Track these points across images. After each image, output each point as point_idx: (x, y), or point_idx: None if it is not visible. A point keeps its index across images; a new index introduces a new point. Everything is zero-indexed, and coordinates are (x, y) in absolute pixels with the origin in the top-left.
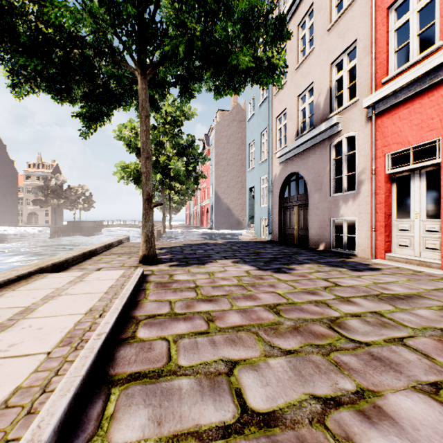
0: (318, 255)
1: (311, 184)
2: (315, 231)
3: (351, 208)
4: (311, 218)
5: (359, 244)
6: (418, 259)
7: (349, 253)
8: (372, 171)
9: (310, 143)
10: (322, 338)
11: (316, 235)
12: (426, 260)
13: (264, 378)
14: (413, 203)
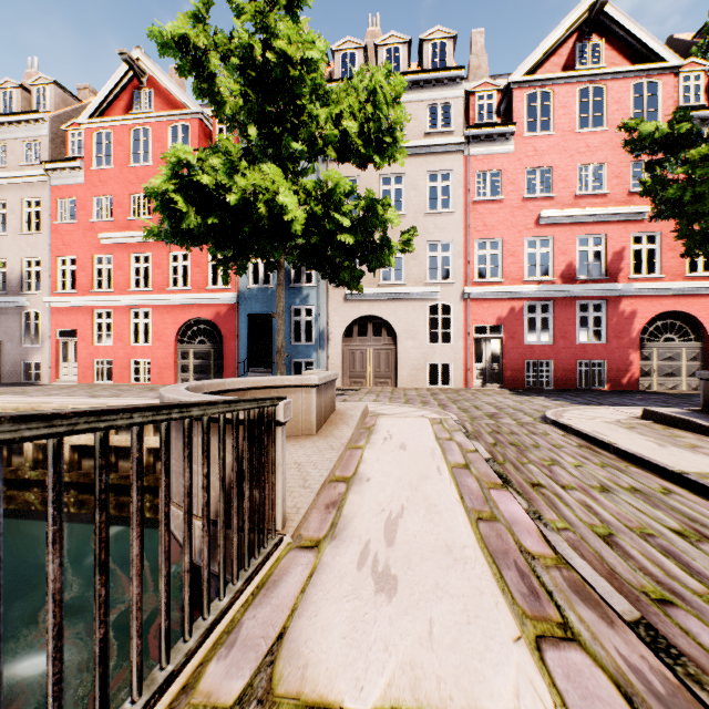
0: (14, 385)
1: (5, 335)
2: (9, 370)
3: (38, 355)
4: (4, 360)
5: (43, 376)
6: (70, 380)
7: (36, 382)
8: (50, 337)
9: (4, 304)
10: (21, 393)
11: (10, 373)
12: (73, 380)
13: (9, 395)
14: (70, 355)
